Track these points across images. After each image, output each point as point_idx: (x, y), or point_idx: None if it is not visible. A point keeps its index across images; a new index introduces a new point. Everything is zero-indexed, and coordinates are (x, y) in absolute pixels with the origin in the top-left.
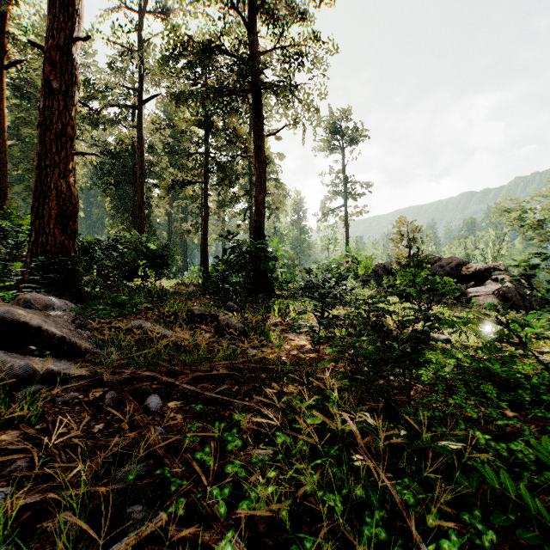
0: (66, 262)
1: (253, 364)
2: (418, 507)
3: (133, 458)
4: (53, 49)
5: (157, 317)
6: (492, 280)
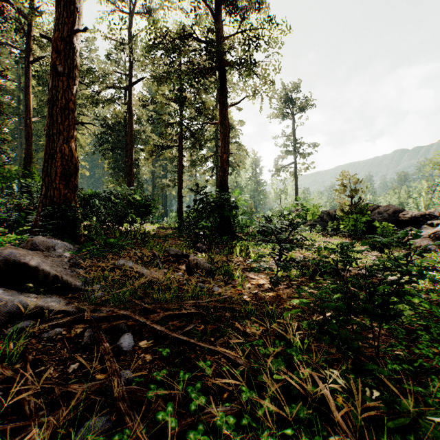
0: (68, 211)
1: (218, 304)
2: None
3: (94, 415)
4: (59, 40)
5: (139, 257)
6: (427, 225)
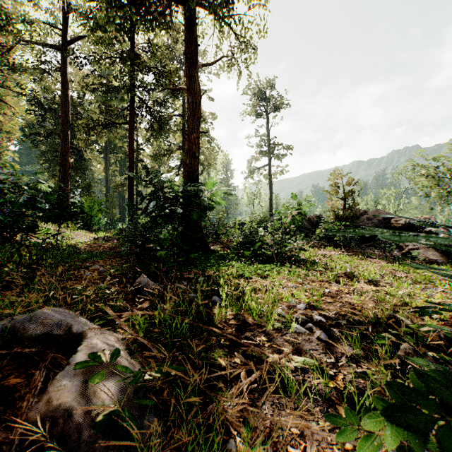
0: None
1: None
2: None
3: None
4: None
5: None
6: (426, 233)
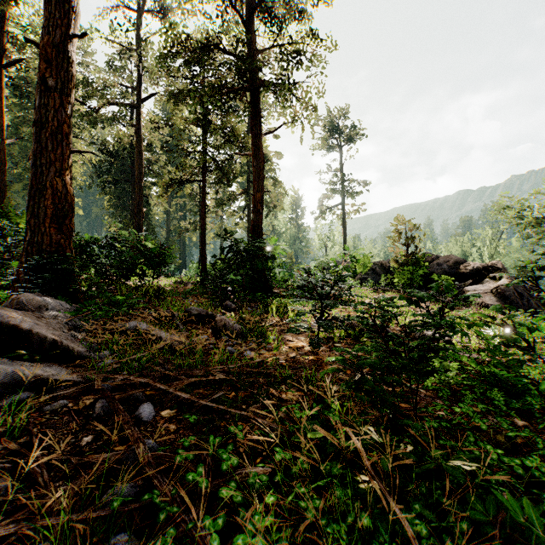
0: (62, 261)
1: (250, 369)
2: (432, 538)
3: (120, 480)
4: (49, 46)
5: (153, 317)
6: (490, 278)
